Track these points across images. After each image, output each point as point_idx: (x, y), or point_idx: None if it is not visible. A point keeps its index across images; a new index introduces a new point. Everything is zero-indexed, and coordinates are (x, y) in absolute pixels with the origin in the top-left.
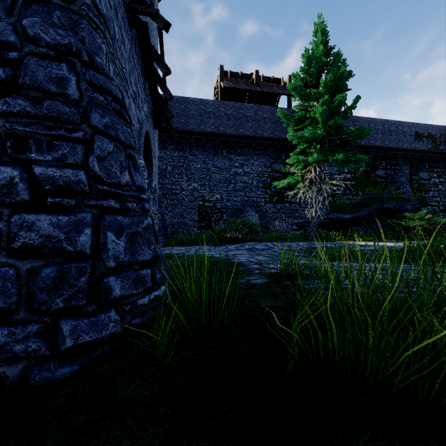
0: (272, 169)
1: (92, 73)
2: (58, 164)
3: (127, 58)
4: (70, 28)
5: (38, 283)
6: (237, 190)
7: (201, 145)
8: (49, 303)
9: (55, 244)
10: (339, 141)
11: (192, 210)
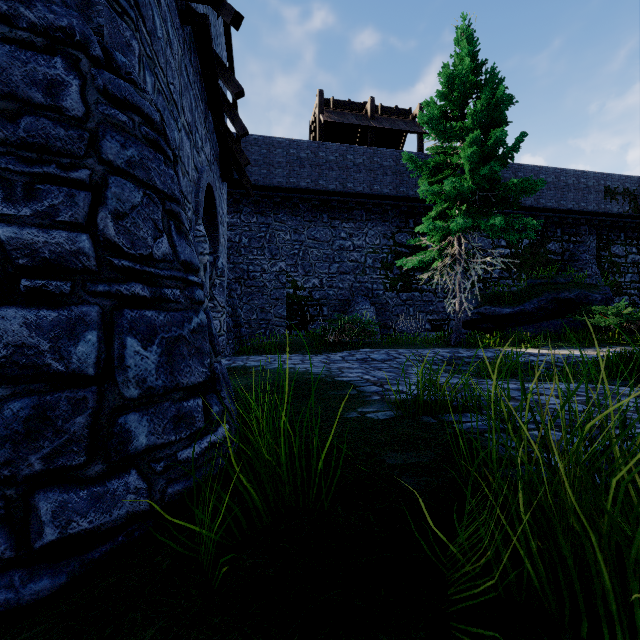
0: (394, 242)
1: (108, 76)
2: (43, 223)
3: (177, 69)
4: (78, 11)
5: None
6: (344, 272)
7: (291, 206)
8: (15, 464)
9: (31, 360)
10: (495, 198)
11: (278, 301)
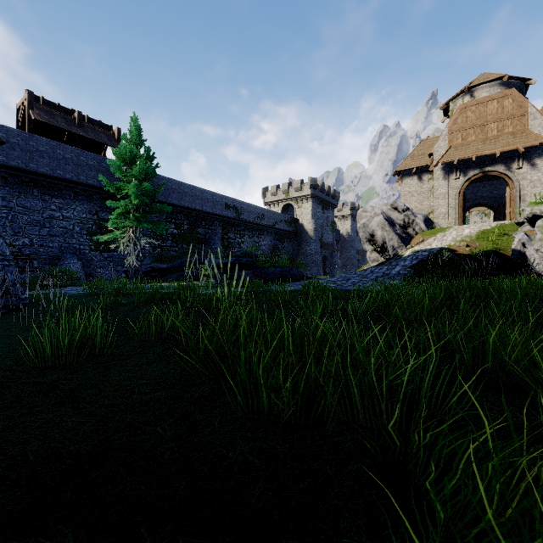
0: (98, 217)
1: None
2: None
3: None
4: None
5: None
6: (55, 235)
7: None
8: None
9: None
10: (152, 210)
11: None
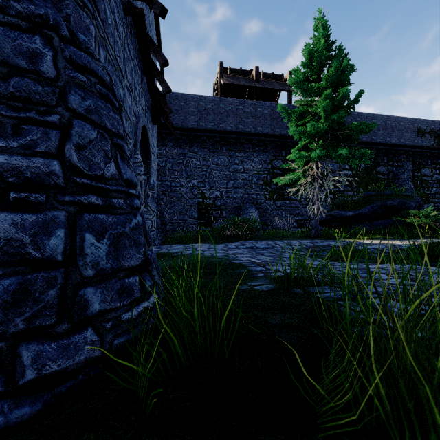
0: (272, 166)
1: (72, 49)
2: (26, 152)
3: (122, 46)
4: (52, 5)
5: None
6: (237, 187)
7: (201, 142)
8: (5, 324)
9: (17, 250)
10: (342, 136)
11: (192, 207)
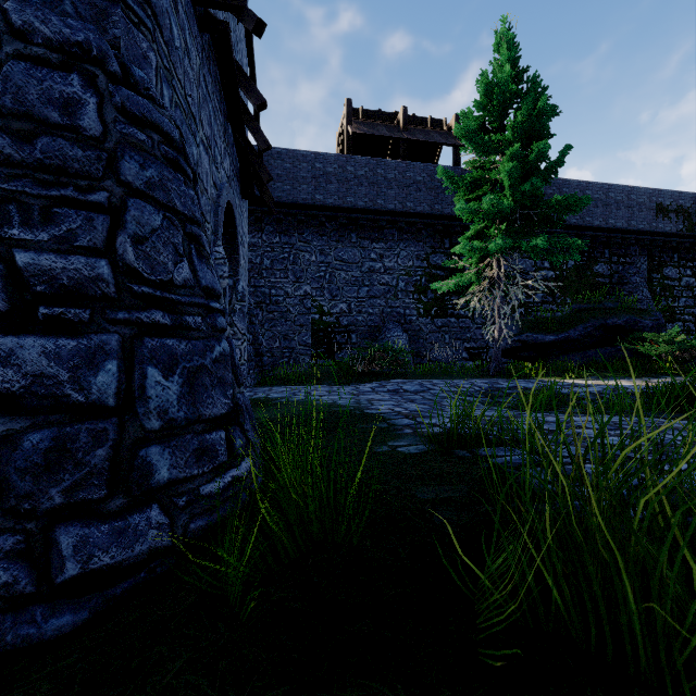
0: (428, 263)
1: (126, 93)
2: (61, 248)
3: (195, 80)
4: (93, 22)
5: (17, 460)
6: (374, 297)
7: (317, 225)
8: (36, 497)
9: (51, 390)
10: (538, 217)
11: (303, 327)
